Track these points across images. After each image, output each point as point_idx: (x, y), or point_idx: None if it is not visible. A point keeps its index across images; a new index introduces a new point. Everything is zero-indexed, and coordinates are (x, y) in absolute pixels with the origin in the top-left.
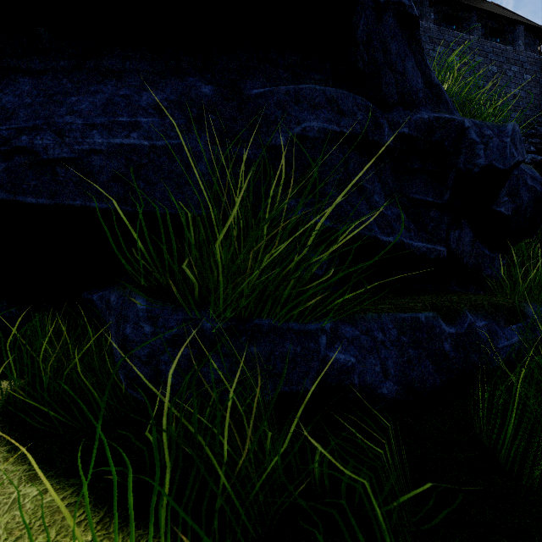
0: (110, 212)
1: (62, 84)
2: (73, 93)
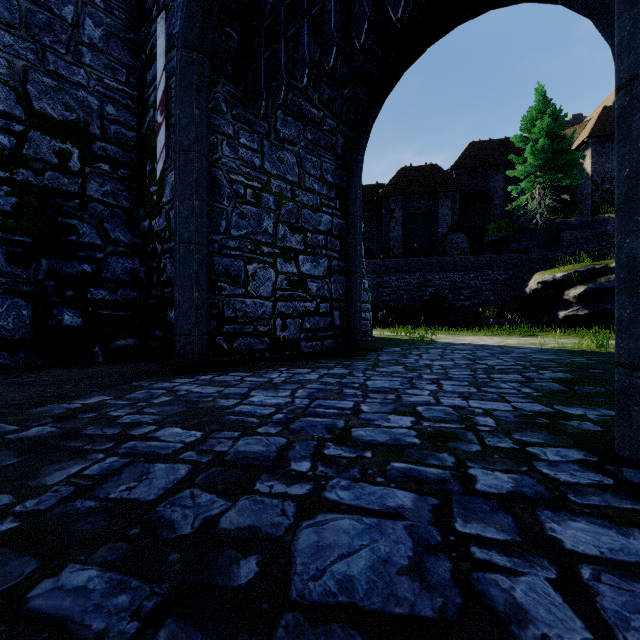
0: (609, 312)
1: (601, 299)
2: (603, 300)
